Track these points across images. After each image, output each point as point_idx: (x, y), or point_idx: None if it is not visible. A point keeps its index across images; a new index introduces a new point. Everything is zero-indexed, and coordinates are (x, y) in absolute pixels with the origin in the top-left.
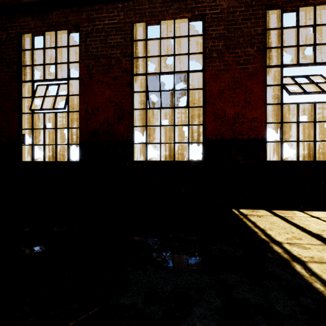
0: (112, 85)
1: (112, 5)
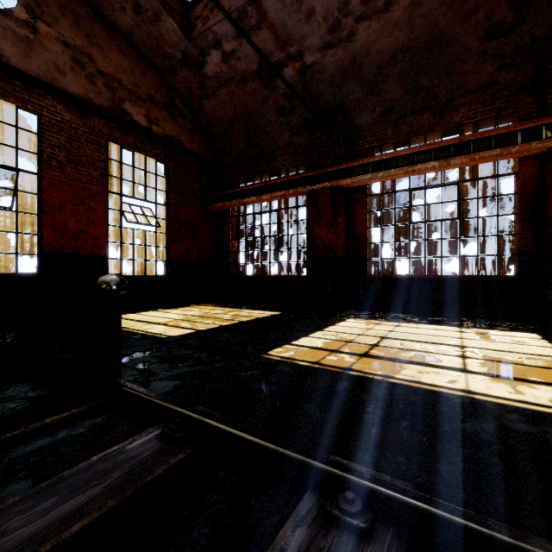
0: None
1: None
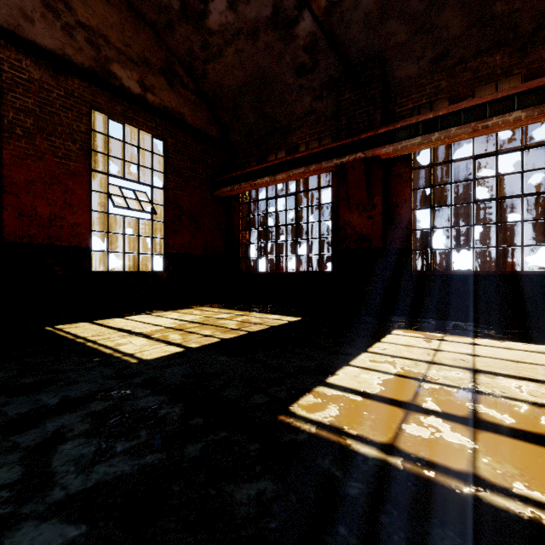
0: None
1: None
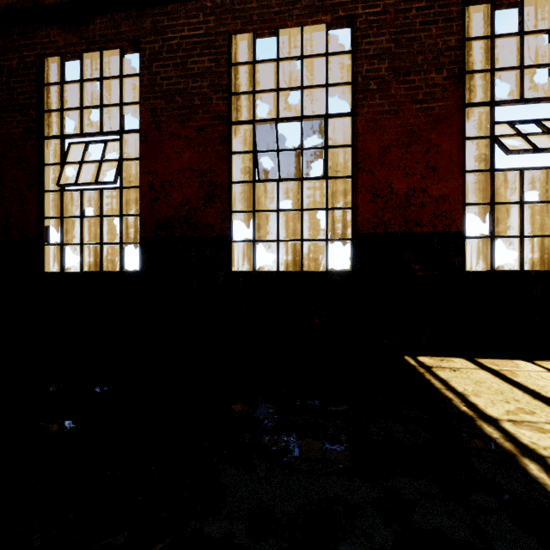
0: (196, 141)
1: (195, 5)
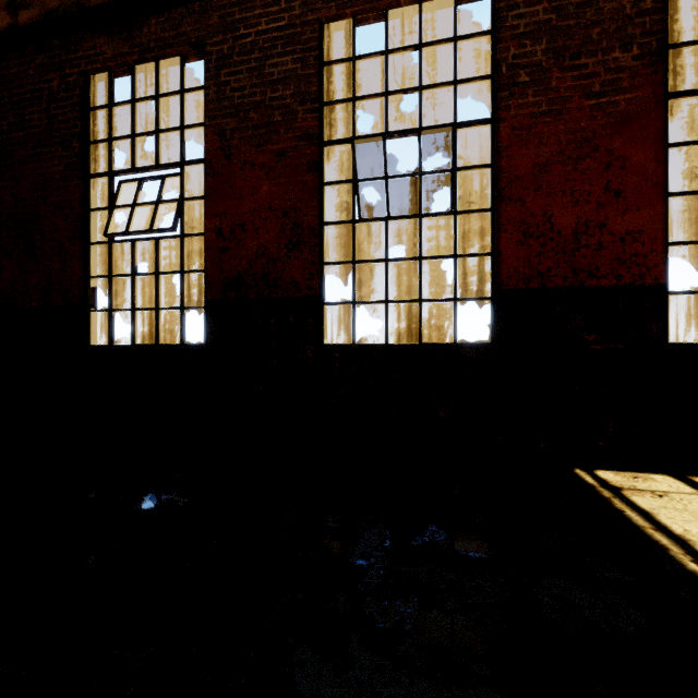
0: (276, 170)
1: None
